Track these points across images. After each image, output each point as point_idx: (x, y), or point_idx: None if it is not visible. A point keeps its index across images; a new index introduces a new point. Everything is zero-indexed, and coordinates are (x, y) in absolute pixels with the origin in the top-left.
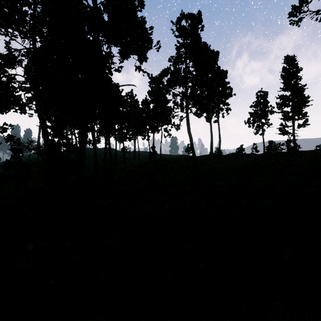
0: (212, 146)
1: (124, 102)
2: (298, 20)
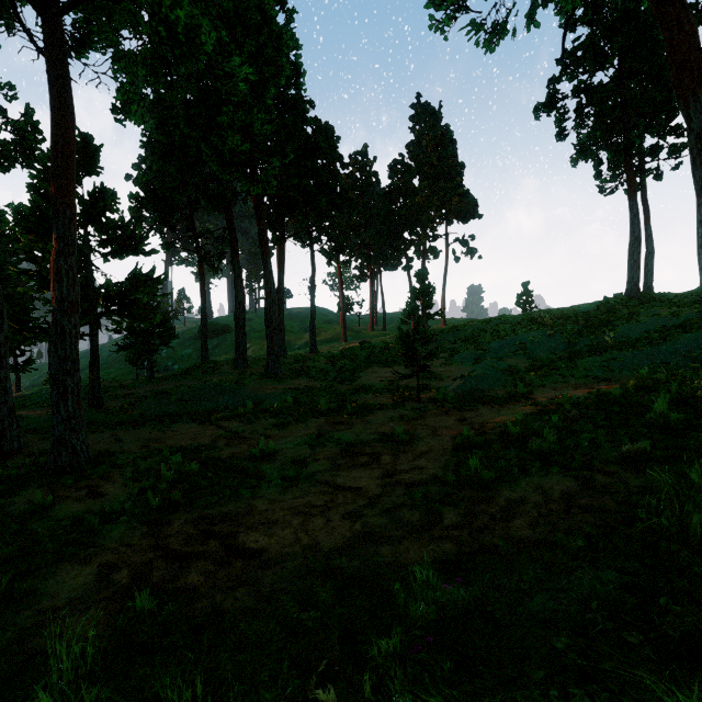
0: (636, 257)
1: (330, 132)
2: None
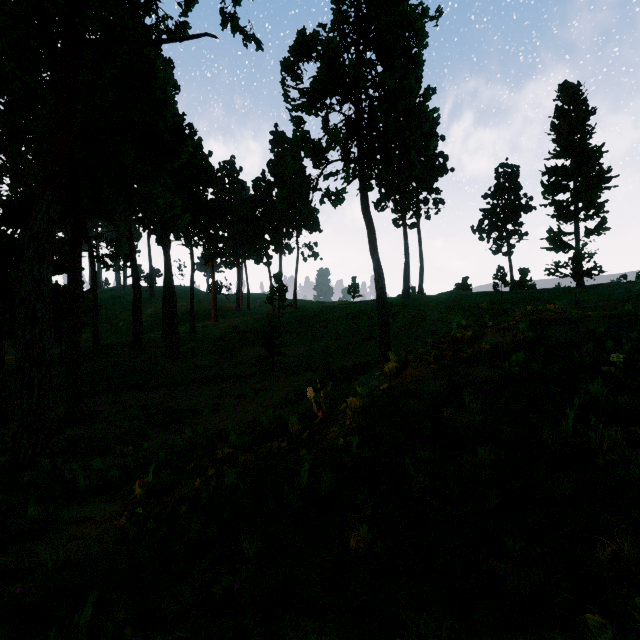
0: (408, 274)
1: (209, 168)
2: None
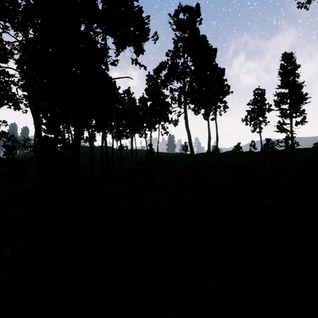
0: (209, 143)
1: (120, 98)
2: (307, 2)
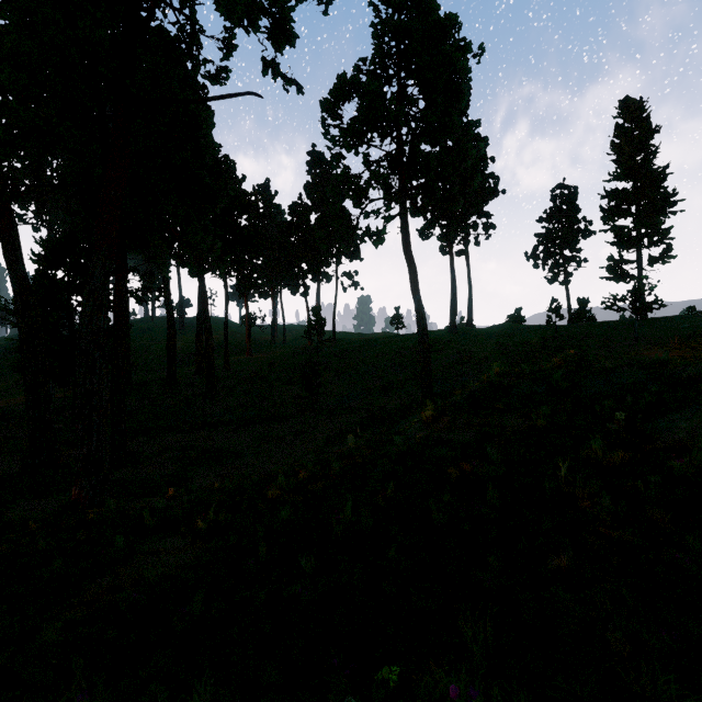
0: (455, 307)
1: (245, 197)
2: None
